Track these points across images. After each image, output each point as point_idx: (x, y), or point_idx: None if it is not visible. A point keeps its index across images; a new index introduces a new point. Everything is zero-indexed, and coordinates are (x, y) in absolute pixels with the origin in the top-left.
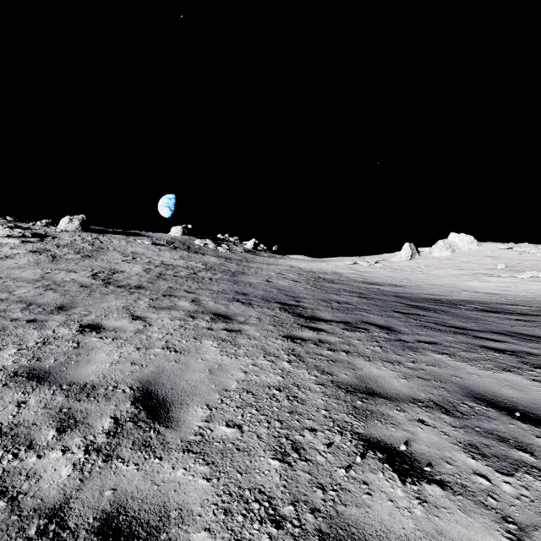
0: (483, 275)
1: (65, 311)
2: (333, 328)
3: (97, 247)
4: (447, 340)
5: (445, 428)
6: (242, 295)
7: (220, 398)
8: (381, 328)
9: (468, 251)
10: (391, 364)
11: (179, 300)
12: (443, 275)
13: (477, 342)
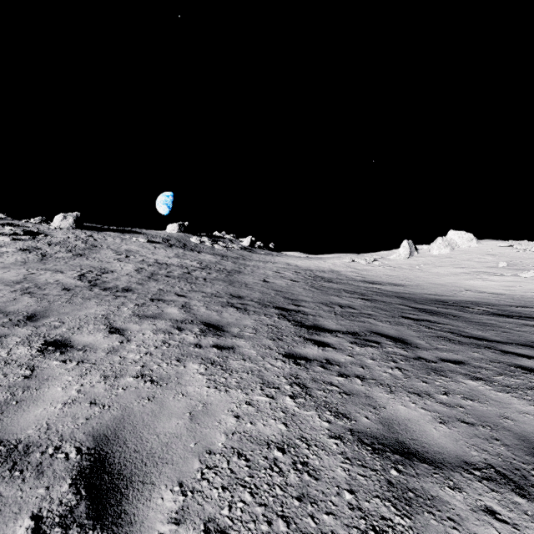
0: (484, 274)
1: (34, 322)
2: (340, 341)
3: (90, 245)
4: (474, 357)
5: (530, 527)
6: (237, 298)
7: (200, 469)
8: (394, 341)
9: (468, 249)
10: (420, 398)
11: (168, 306)
12: (443, 273)
13: (508, 360)
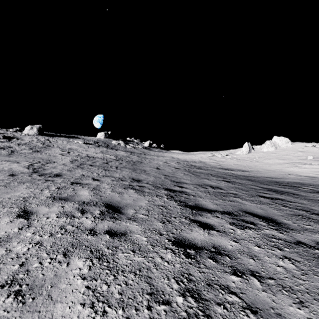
0: (299, 164)
1: None
2: (221, 223)
3: (46, 145)
4: None
5: None
6: (137, 182)
7: None
8: (266, 221)
9: (286, 148)
10: None
11: (82, 188)
12: (272, 163)
13: None
